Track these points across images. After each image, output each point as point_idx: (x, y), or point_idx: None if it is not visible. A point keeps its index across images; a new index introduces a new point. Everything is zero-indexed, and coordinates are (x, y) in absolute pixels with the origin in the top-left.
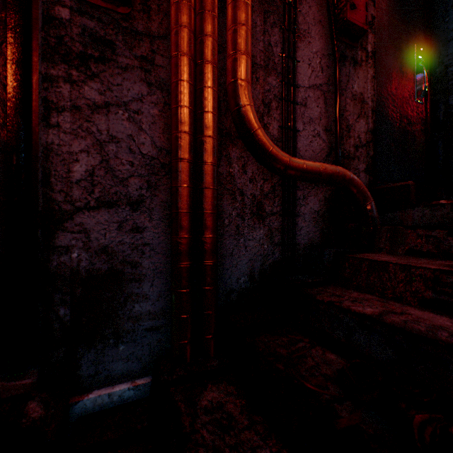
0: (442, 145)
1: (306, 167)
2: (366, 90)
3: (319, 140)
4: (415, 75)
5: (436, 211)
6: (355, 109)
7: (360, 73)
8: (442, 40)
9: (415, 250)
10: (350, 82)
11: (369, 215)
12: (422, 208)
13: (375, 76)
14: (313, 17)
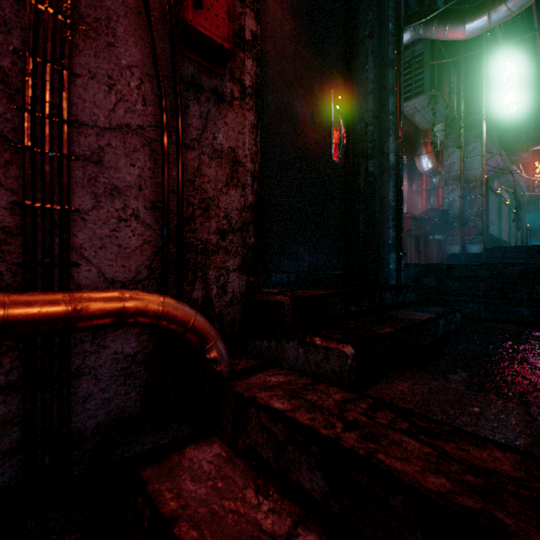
0: (362, 219)
1: (8, 318)
2: (242, 144)
3: (138, 225)
4: (333, 129)
5: (311, 354)
6: (221, 172)
7: (231, 117)
8: (362, 91)
9: (255, 452)
10: (209, 128)
11: (211, 366)
12: (297, 344)
13: (259, 124)
14: (123, 0)
